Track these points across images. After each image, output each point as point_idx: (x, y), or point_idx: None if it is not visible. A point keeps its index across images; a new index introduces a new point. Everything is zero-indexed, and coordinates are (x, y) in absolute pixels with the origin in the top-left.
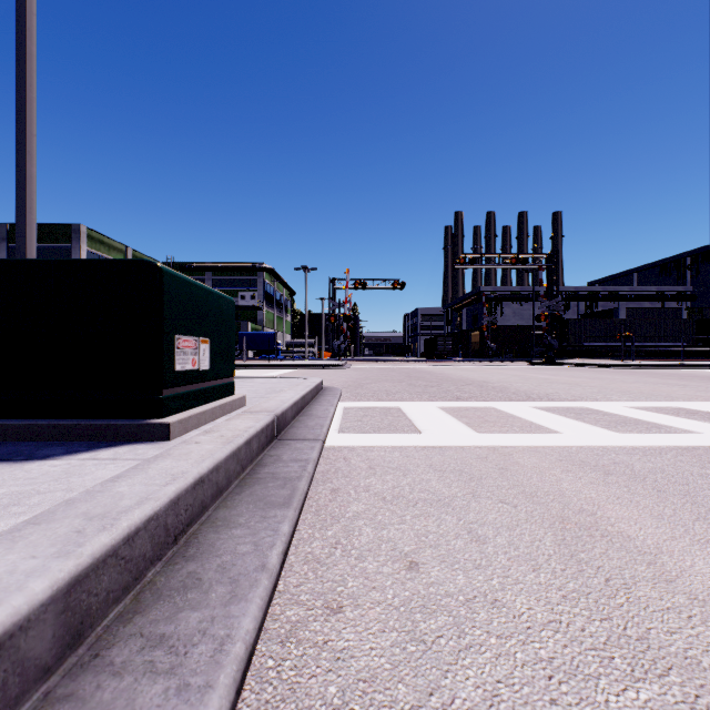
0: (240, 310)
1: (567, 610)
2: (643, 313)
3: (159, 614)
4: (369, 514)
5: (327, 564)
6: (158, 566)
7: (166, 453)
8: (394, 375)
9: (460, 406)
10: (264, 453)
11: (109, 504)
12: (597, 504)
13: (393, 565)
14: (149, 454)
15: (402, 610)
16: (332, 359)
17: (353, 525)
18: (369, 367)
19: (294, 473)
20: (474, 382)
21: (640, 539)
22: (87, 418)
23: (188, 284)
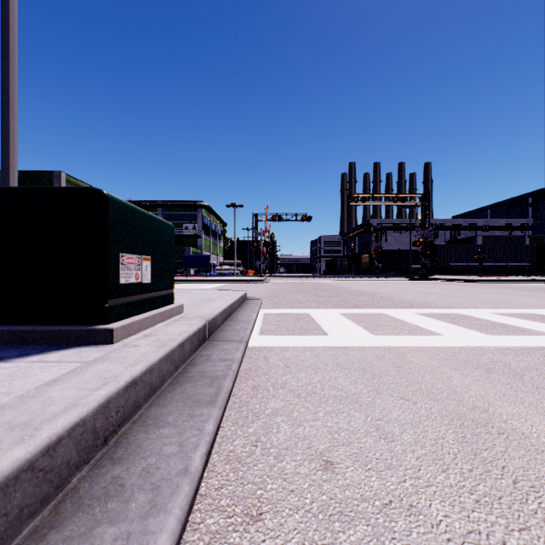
0: (184, 237)
1: (483, 518)
2: (495, 240)
3: (74, 529)
4: (286, 410)
5: (248, 463)
6: (84, 470)
7: (106, 356)
8: (303, 288)
9: (358, 312)
10: (196, 353)
11: (36, 410)
12: (487, 400)
13: (309, 464)
14: (91, 356)
15: (320, 518)
16: (255, 276)
17: (272, 422)
18: (284, 282)
19: (221, 371)
20: (366, 293)
21: (534, 437)
22: (42, 324)
23: (131, 210)
